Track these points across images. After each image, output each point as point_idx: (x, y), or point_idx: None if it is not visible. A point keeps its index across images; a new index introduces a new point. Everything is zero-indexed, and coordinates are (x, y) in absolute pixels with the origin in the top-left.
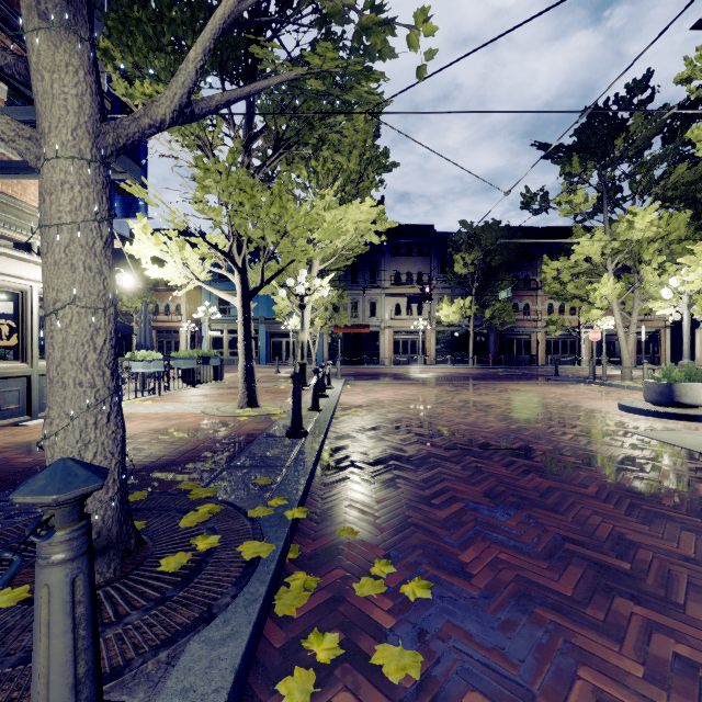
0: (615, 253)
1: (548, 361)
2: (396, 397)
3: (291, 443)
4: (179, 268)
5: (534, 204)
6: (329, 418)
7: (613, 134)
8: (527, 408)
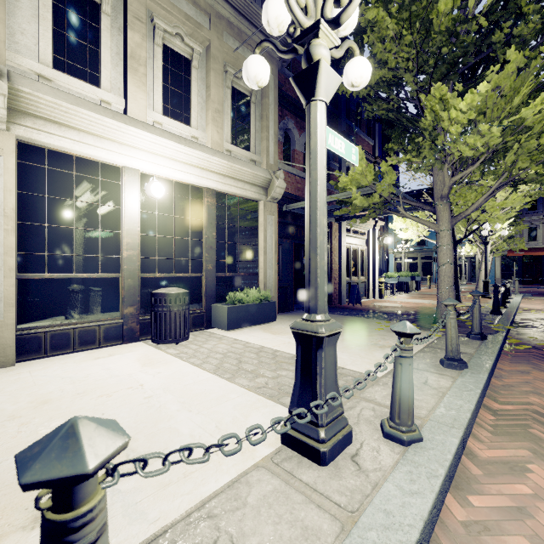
0: None
1: None
2: None
3: (494, 316)
4: (414, 232)
5: None
6: (514, 311)
7: None
8: None
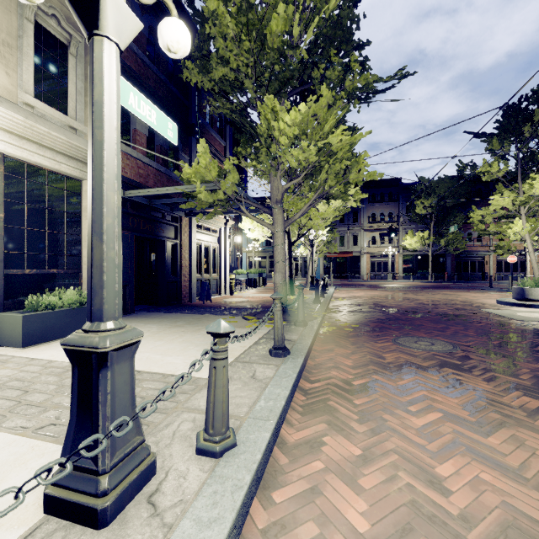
0: (523, 204)
1: (495, 277)
2: (365, 295)
3: (316, 305)
4: (260, 233)
5: (466, 171)
6: (329, 299)
7: (525, 120)
8: (438, 301)
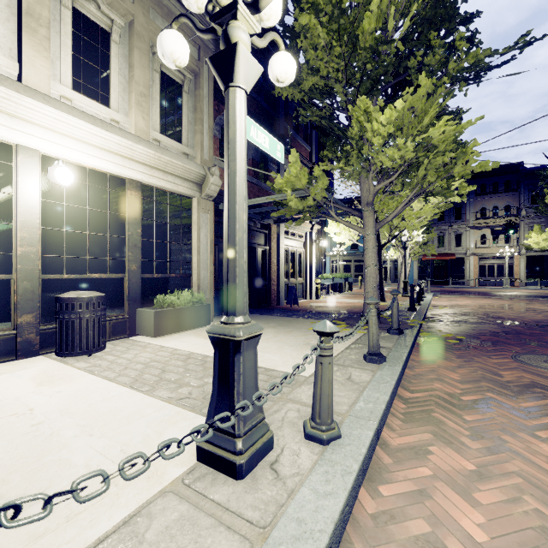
0: None
1: None
2: (472, 304)
3: (410, 312)
4: (347, 236)
5: None
6: (426, 307)
7: None
8: None
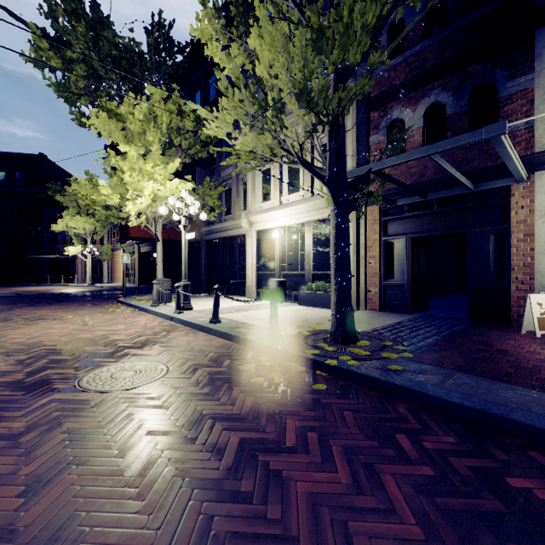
0: None
1: None
2: None
3: None
4: None
5: None
6: None
7: None
8: None
